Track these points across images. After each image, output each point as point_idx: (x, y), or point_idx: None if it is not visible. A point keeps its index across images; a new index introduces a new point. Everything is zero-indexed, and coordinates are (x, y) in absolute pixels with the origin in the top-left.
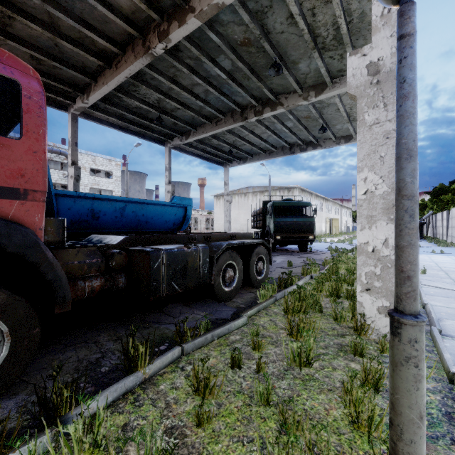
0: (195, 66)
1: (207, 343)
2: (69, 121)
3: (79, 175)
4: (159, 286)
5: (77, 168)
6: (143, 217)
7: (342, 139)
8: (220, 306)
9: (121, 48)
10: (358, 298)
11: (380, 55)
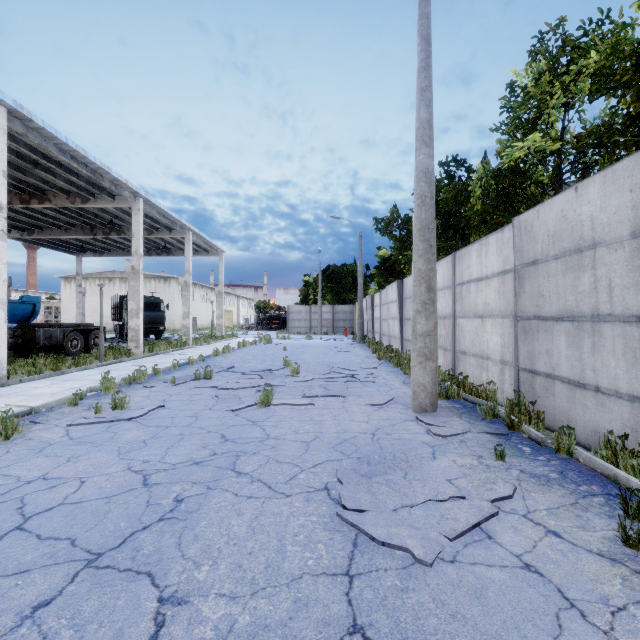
0: None
1: None
2: None
3: None
4: (40, 342)
5: None
6: None
7: None
8: (69, 356)
9: None
10: (129, 344)
11: (135, 264)
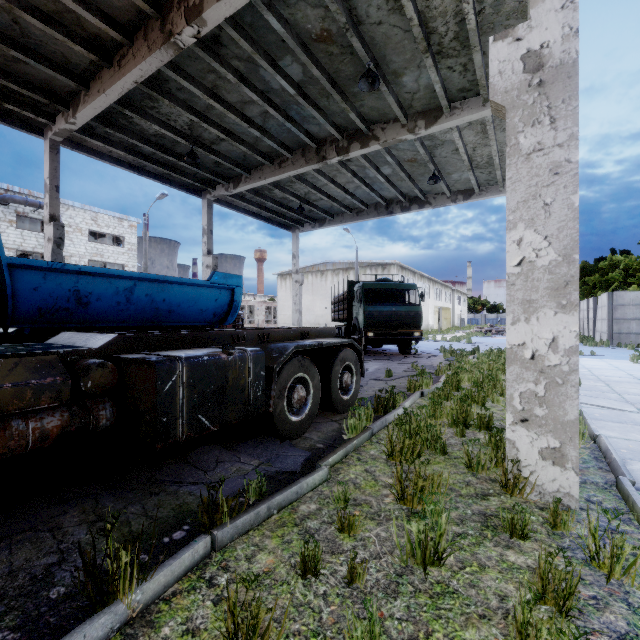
0: (246, 72)
1: (260, 521)
2: (45, 151)
3: (61, 237)
4: (174, 424)
5: (59, 227)
6: (165, 304)
7: (459, 195)
8: (283, 448)
9: (126, 34)
10: (508, 434)
11: (545, 39)
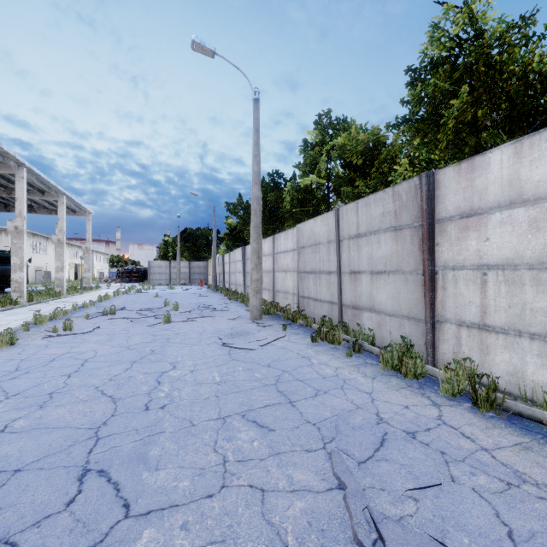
0: None
1: None
2: None
3: None
4: None
5: None
6: None
7: (54, 211)
8: None
9: None
10: (12, 294)
11: (18, 225)
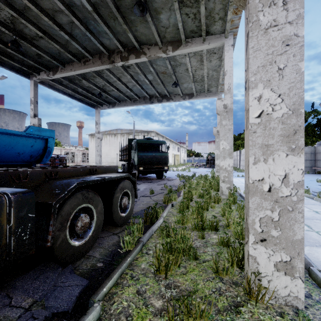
0: None
1: None
2: None
3: None
4: None
5: None
6: None
7: (187, 96)
8: (63, 276)
9: None
10: (251, 251)
11: None
